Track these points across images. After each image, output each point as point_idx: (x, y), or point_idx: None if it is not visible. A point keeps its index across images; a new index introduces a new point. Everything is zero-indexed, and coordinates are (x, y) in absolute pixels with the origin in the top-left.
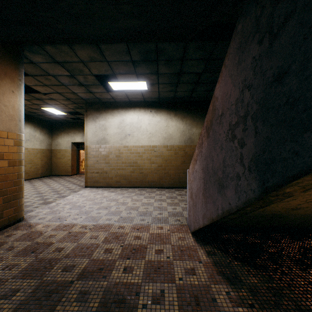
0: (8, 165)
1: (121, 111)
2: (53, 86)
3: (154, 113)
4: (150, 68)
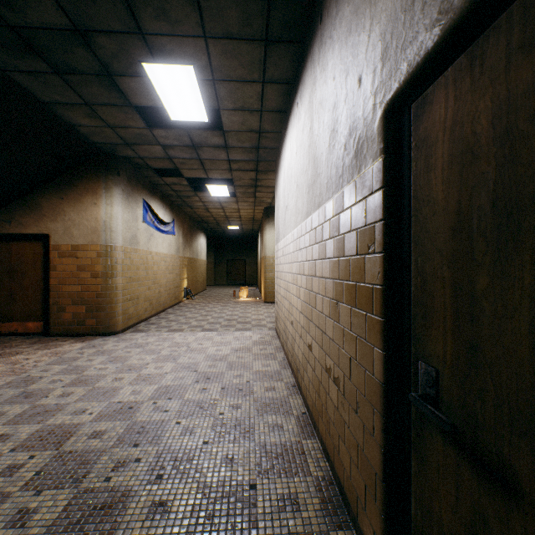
0: (91, 276)
1: (283, 150)
2: (206, 166)
3: (299, 104)
4: (62, 45)
